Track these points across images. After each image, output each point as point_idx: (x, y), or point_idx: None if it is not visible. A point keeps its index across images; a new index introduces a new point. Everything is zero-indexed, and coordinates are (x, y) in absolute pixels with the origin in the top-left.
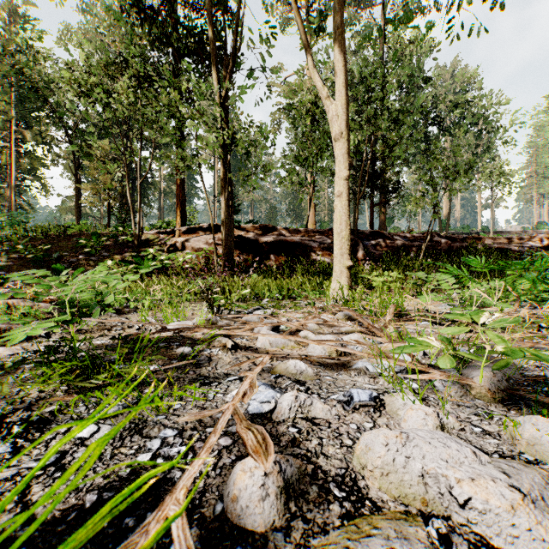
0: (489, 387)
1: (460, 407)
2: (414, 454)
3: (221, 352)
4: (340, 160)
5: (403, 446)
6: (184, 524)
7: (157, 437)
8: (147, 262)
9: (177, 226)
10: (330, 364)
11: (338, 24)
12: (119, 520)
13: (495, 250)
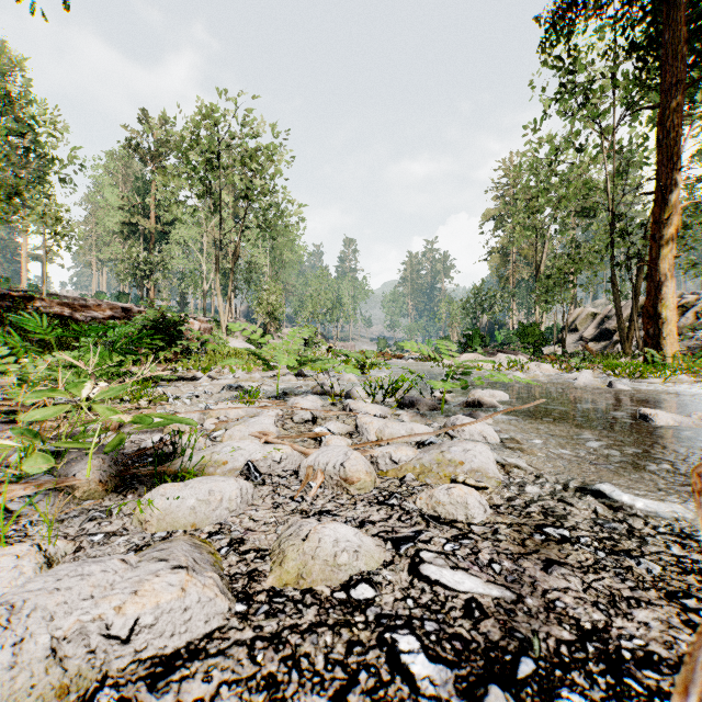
0: (100, 478)
1: (65, 521)
2: (34, 626)
3: None
4: None
5: (7, 629)
6: None
7: None
8: None
9: None
10: None
11: None
12: None
13: (53, 316)
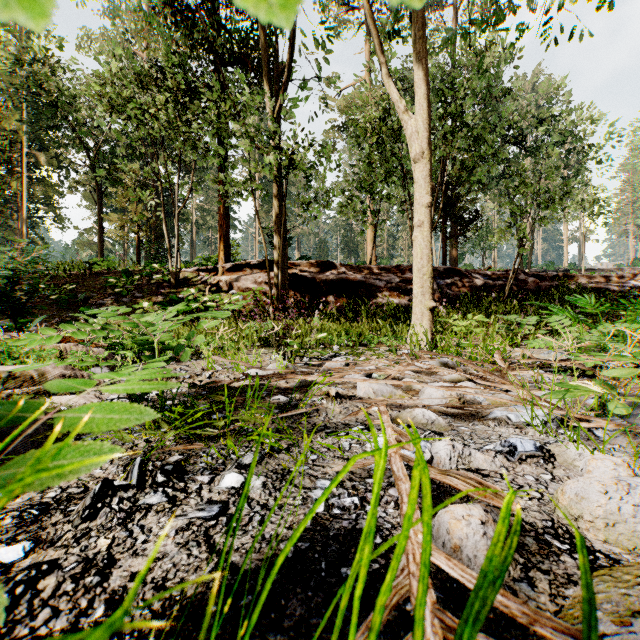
0: None
1: (639, 458)
2: None
3: (325, 401)
4: (421, 185)
5: (626, 494)
6: (459, 565)
7: (316, 487)
8: (187, 304)
9: (220, 262)
10: (456, 414)
11: (419, 26)
12: (335, 570)
13: (590, 290)
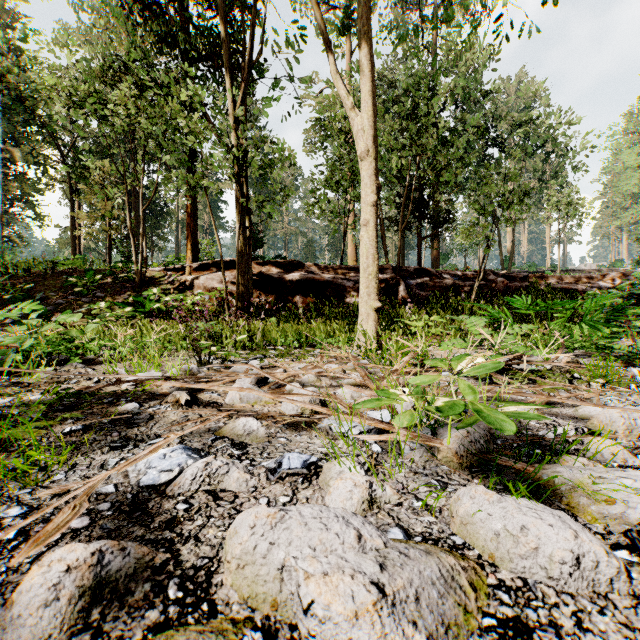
0: (457, 450)
1: (416, 475)
2: (281, 539)
3: (171, 408)
4: (367, 183)
5: (272, 529)
6: None
7: None
8: (149, 304)
9: (187, 261)
10: (298, 422)
11: (364, 22)
12: None
13: (560, 290)
